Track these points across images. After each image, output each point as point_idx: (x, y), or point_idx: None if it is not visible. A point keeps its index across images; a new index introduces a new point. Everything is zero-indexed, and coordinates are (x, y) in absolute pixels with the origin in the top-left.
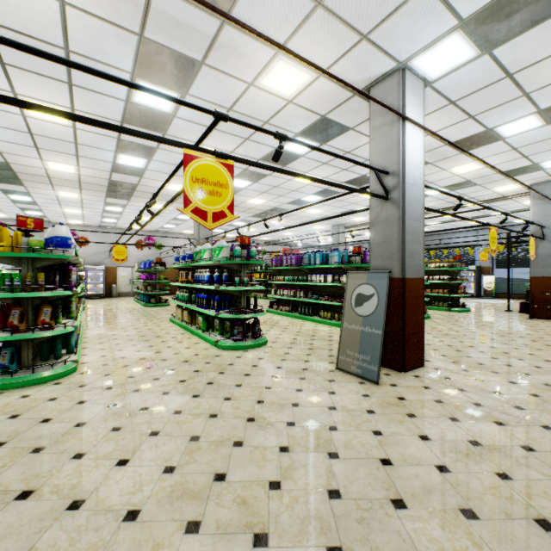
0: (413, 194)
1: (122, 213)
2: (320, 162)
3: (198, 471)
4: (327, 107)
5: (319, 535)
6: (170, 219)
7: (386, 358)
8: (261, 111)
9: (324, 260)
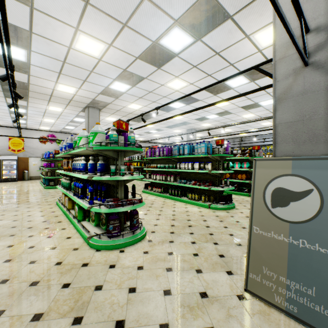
0: None
1: (27, 115)
2: (191, 64)
3: None
4: None
5: None
6: (68, 122)
7: None
8: None
9: (191, 151)
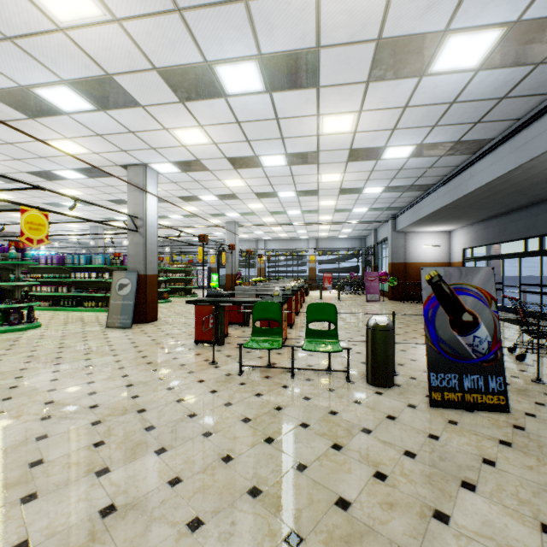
0: (152, 231)
1: None
2: (87, 186)
3: (45, 359)
4: (98, 164)
5: (109, 355)
6: None
7: (137, 318)
8: (41, 152)
9: (88, 261)
